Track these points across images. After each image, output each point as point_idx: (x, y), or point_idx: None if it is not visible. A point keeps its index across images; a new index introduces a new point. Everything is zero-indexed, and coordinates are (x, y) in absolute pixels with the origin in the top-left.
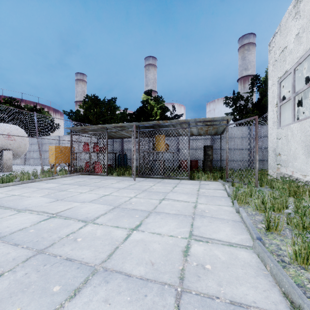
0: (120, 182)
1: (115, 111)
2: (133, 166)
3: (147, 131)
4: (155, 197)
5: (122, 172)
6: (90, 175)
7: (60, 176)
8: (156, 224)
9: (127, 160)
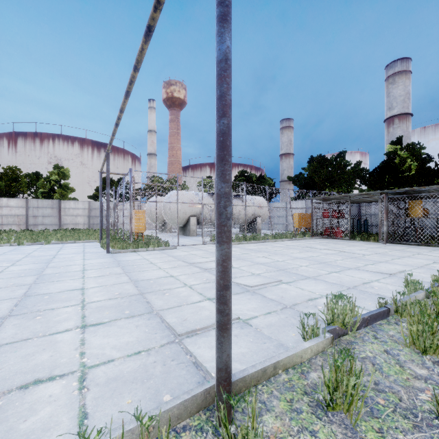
0: (369, 245)
1: (345, 169)
2: (380, 232)
3: (398, 197)
4: (408, 253)
5: (366, 238)
6: (331, 239)
7: (309, 238)
8: (409, 259)
9: (367, 226)
